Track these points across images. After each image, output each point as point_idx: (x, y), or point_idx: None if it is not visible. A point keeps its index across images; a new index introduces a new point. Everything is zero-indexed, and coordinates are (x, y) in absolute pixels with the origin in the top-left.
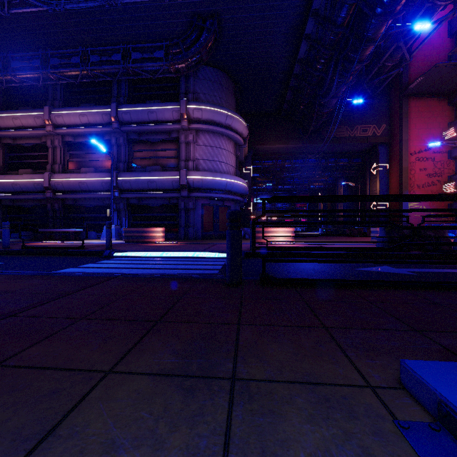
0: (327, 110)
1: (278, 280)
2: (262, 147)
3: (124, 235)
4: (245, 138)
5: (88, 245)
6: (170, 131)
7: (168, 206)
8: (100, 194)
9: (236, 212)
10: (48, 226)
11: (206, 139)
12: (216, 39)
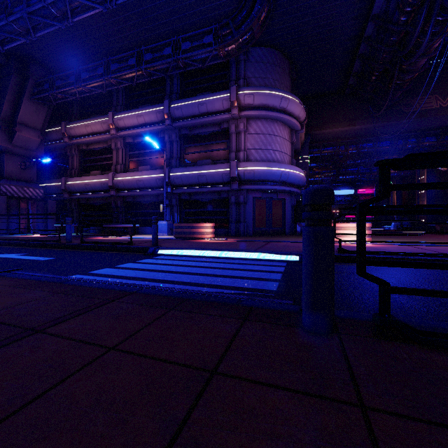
0: (410, 76)
1: (420, 334)
2: (321, 132)
3: (174, 230)
4: (303, 122)
5: (139, 241)
6: (220, 122)
7: (219, 201)
8: (154, 191)
9: (325, 190)
10: (112, 221)
11: (258, 127)
12: (270, 11)
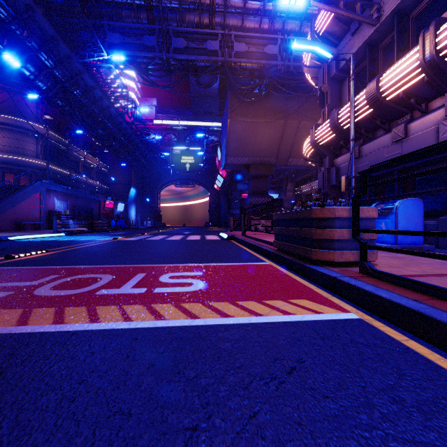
0: None
1: None
2: None
3: None
4: None
5: None
6: None
7: None
8: None
9: None
10: None
11: None
12: None
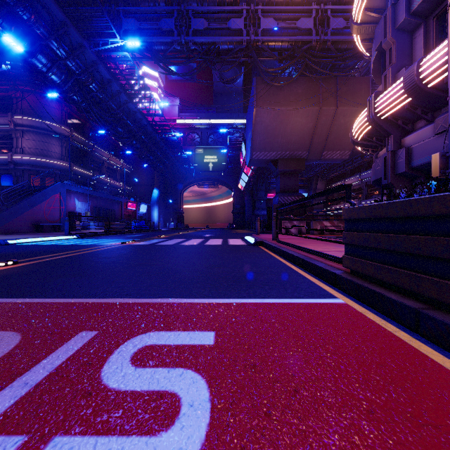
0: None
1: None
2: None
3: None
4: None
5: None
6: None
7: None
8: None
9: None
10: None
11: None
12: None
